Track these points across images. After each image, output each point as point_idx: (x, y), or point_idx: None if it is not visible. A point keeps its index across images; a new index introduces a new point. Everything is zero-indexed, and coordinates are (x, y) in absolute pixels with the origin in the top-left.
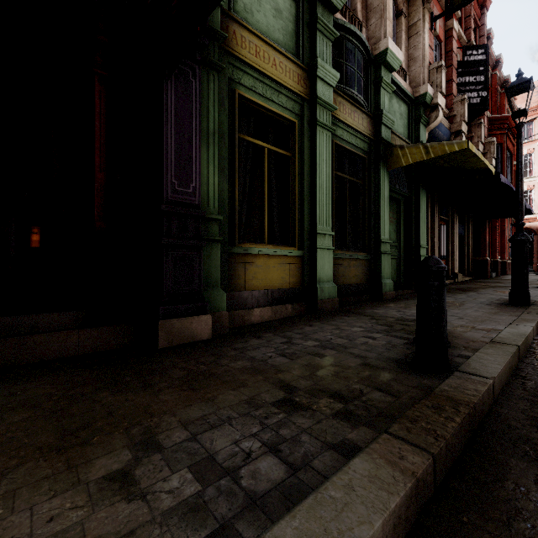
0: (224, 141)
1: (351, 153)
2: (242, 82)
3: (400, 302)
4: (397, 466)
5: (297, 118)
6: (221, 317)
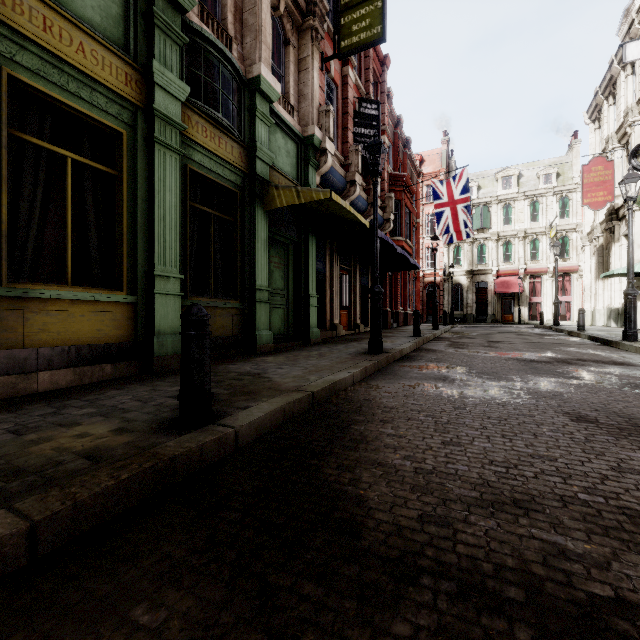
0: None
1: (218, 184)
2: (18, 60)
3: (272, 355)
4: None
5: (127, 129)
6: None
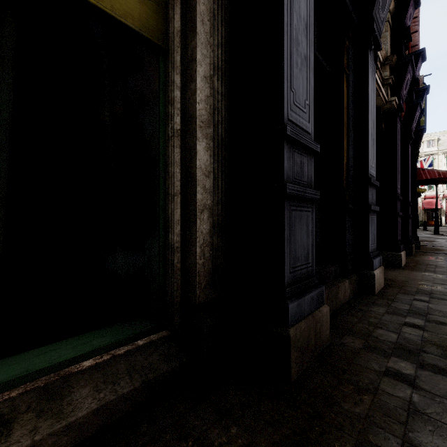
0: None
1: None
2: None
3: None
4: None
5: None
6: None
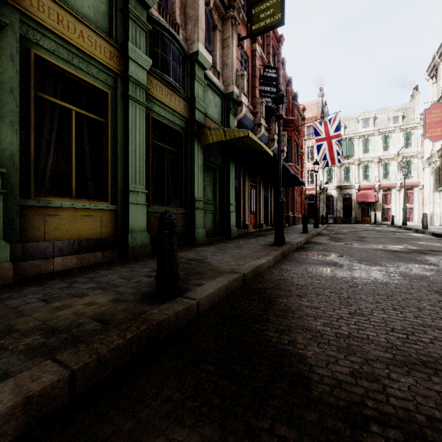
0: (13, 96)
1: (170, 127)
2: (41, 44)
3: (207, 246)
4: (19, 389)
5: (110, 90)
6: (2, 268)
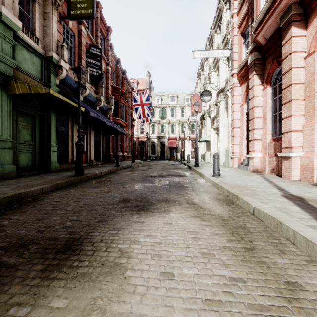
0: None
1: None
2: None
3: (10, 179)
4: None
5: None
6: None
